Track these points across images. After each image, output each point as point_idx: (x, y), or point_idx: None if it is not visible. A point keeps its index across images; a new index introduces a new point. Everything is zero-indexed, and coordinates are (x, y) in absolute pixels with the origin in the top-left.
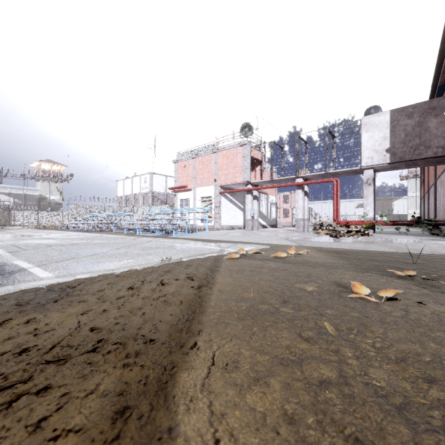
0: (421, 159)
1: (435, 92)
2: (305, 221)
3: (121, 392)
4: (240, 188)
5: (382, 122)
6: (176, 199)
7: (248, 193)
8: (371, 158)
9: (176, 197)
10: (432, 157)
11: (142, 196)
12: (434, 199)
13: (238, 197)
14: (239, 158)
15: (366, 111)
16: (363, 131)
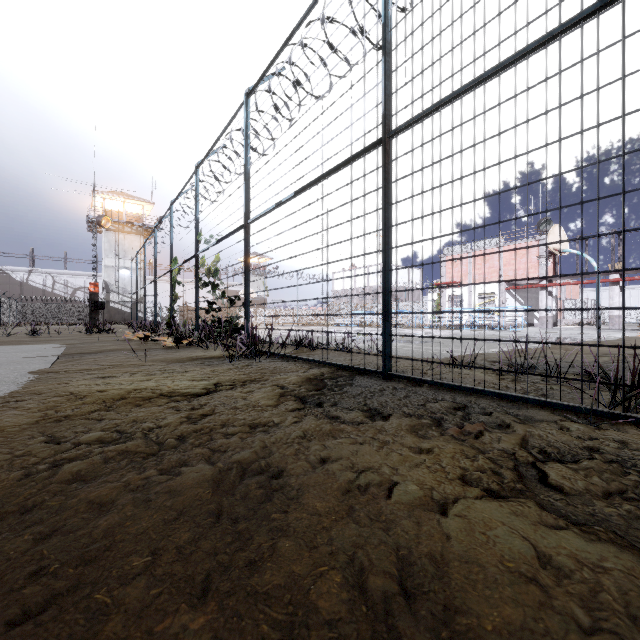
0: None
1: None
2: (620, 318)
3: None
4: (524, 283)
5: None
6: (443, 295)
7: (543, 289)
8: None
9: (443, 293)
10: None
11: (370, 290)
12: None
13: (520, 292)
14: (533, 254)
15: None
16: None
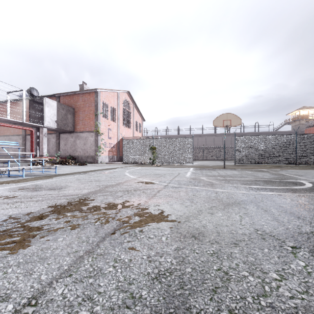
0: (65, 130)
1: (48, 95)
2: None
3: (197, 166)
4: None
5: (54, 106)
6: None
7: None
8: (50, 122)
9: None
10: (68, 130)
11: None
12: (25, 145)
13: None
14: None
15: (32, 89)
16: (46, 106)
